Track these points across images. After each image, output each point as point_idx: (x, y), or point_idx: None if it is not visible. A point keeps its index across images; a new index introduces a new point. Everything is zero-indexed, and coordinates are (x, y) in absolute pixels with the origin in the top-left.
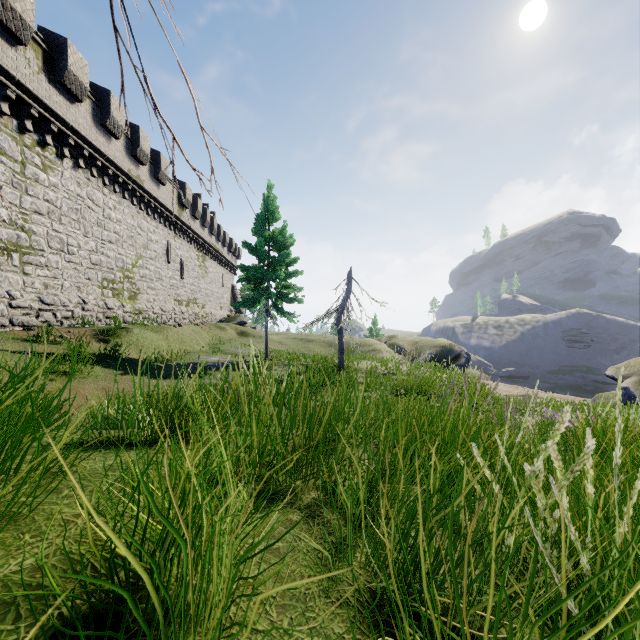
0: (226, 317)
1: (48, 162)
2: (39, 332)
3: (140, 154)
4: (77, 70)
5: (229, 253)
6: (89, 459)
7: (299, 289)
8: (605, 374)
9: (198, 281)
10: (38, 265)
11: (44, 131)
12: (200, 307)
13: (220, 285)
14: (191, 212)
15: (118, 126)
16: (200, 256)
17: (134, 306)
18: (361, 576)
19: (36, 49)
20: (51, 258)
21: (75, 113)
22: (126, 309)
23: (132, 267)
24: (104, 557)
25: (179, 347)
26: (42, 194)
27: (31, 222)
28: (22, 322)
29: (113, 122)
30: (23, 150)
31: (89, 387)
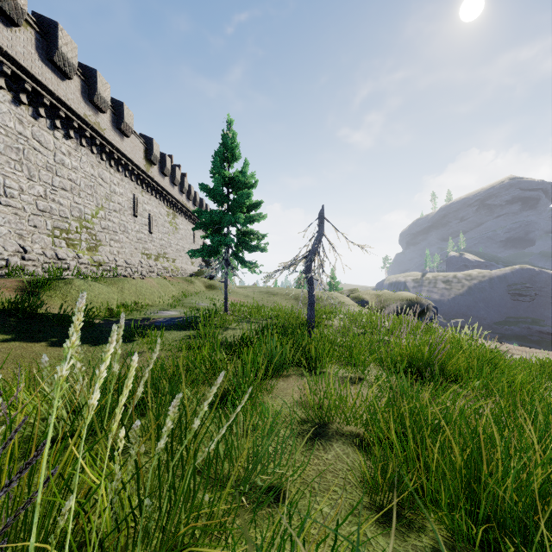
0: (196, 271)
1: None
2: None
3: (98, 100)
4: None
5: None
6: None
7: (262, 236)
8: None
9: (168, 237)
10: None
11: None
12: (170, 261)
13: (191, 242)
14: (160, 169)
15: (69, 64)
16: (170, 213)
17: (93, 257)
18: None
19: None
20: None
21: (11, 39)
22: (82, 260)
23: (92, 218)
24: None
25: (135, 300)
26: None
27: None
28: None
29: (62, 58)
30: None
31: None
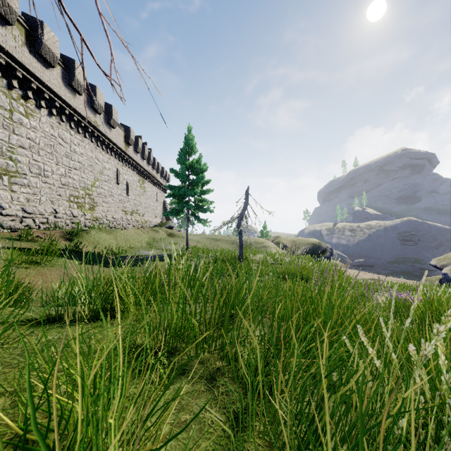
0: (159, 223)
1: (29, 111)
2: (21, 233)
3: (97, 106)
4: (50, 44)
5: (161, 178)
6: (32, 335)
7: (211, 202)
8: (430, 264)
9: (139, 197)
10: (22, 185)
11: (26, 88)
12: (140, 216)
13: (155, 200)
14: (134, 148)
15: (81, 85)
16: (140, 180)
17: (93, 215)
18: (260, 446)
19: (20, 28)
20: (32, 180)
21: (49, 75)
22: (87, 217)
23: (91, 187)
24: (15, 440)
25: (125, 244)
26: (25, 134)
27: (17, 154)
28: (10, 226)
29: (77, 82)
30: (11, 101)
31: (55, 273)
